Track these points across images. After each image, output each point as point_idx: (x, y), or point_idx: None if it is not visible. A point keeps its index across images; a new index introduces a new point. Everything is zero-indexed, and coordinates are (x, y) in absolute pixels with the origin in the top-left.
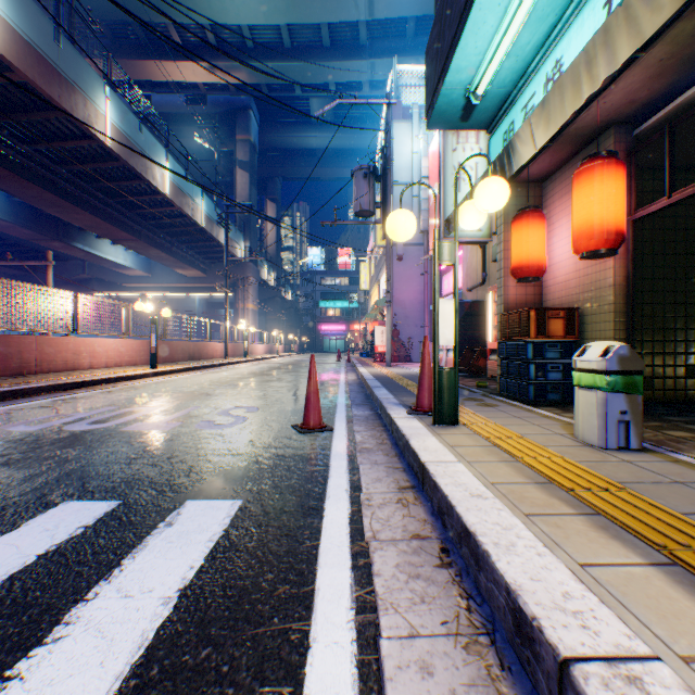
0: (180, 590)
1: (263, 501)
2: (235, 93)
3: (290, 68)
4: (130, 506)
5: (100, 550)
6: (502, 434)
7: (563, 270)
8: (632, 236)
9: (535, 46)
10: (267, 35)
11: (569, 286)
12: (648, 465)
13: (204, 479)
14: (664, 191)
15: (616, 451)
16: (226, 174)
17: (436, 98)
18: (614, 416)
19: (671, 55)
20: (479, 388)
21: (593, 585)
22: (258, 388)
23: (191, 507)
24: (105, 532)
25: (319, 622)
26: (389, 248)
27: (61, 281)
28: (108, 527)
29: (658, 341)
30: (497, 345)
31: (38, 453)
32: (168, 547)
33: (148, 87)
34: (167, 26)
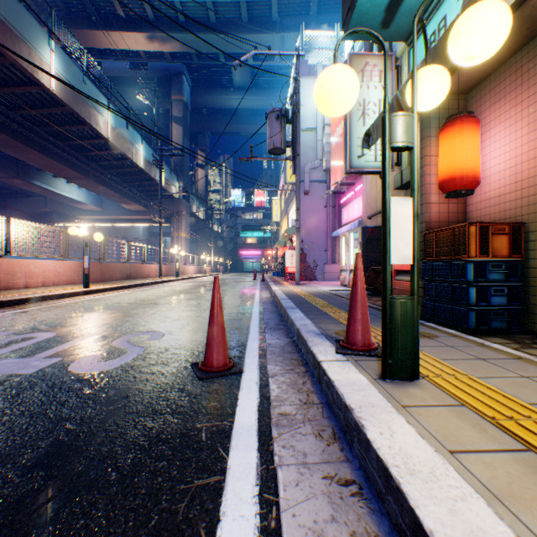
0: None
1: None
2: (170, 61)
3: (215, 40)
4: None
5: None
6: (506, 407)
7: (496, 184)
8: None
9: None
10: (196, 11)
11: (506, 200)
12: None
13: None
14: None
15: None
16: (165, 129)
17: None
18: None
19: None
20: None
21: None
22: (176, 307)
23: None
24: None
25: None
26: (298, 181)
27: (26, 214)
28: None
29: None
30: (421, 266)
31: None
32: None
33: (98, 54)
34: (112, 1)
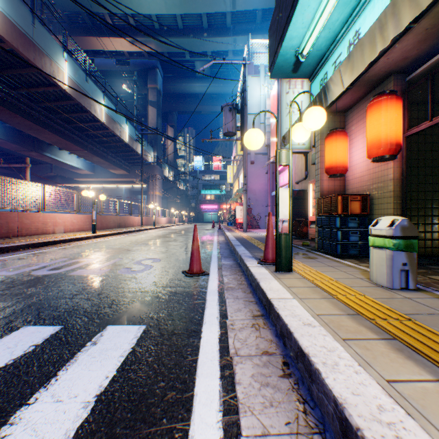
0: (97, 395)
1: (160, 325)
2: (147, 58)
3: (182, 42)
4: (69, 330)
5: (43, 363)
6: (321, 278)
7: (359, 170)
8: (405, 147)
9: (342, 22)
10: (168, 21)
11: (363, 179)
12: (423, 301)
13: (121, 309)
14: (425, 118)
15: (399, 290)
16: (142, 109)
17: (276, 57)
18: (398, 267)
19: (433, 26)
20: (304, 246)
21: (399, 399)
22: (161, 246)
23: (110, 330)
24: (49, 349)
25: (196, 423)
26: (245, 156)
27: (37, 177)
28: (51, 345)
29: (421, 216)
30: (316, 218)
31: (12, 291)
32: (92, 361)
33: (92, 54)
34: (104, 15)
